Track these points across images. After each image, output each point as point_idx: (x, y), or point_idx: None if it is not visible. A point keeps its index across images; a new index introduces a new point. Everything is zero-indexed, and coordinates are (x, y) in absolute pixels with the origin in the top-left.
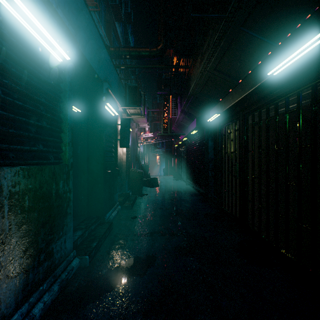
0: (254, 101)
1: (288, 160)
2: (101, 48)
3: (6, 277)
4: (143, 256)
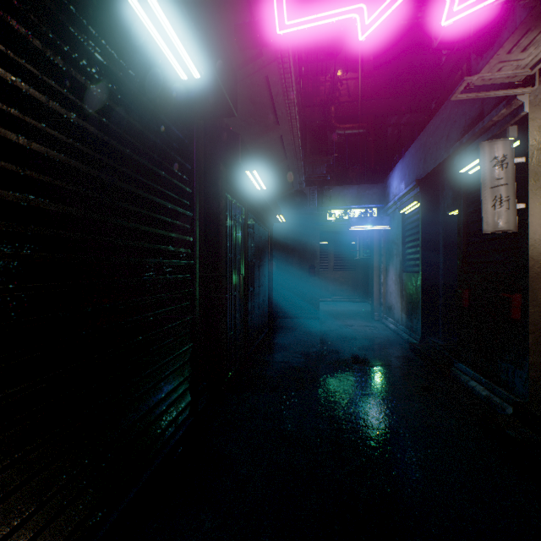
0: (257, 210)
1: (258, 270)
2: (452, 108)
3: (404, 311)
4: (369, 351)
